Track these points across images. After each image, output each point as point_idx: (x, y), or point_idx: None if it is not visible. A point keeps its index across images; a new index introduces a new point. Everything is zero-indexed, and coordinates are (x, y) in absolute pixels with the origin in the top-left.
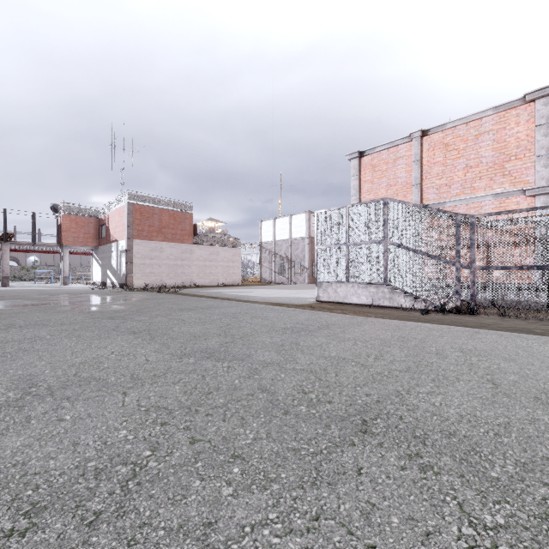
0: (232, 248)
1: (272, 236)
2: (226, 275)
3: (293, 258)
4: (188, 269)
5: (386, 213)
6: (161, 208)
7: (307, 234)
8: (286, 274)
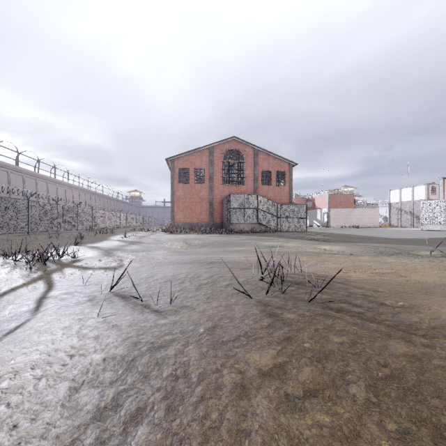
0: (374, 209)
1: (398, 199)
2: (370, 222)
3: (415, 212)
4: (351, 220)
5: (445, 204)
6: (340, 194)
7: (426, 198)
8: (409, 222)
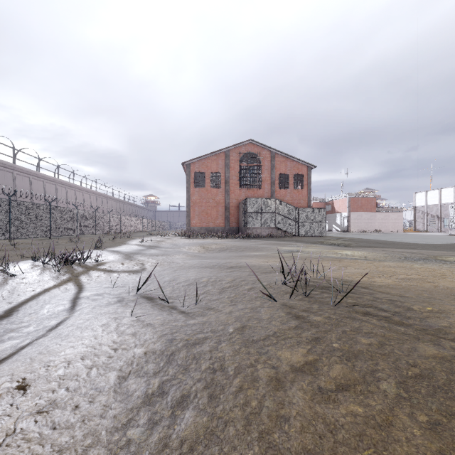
0: (397, 212)
1: (424, 202)
2: (394, 227)
3: (442, 216)
4: (373, 224)
5: None
6: (361, 197)
7: (454, 201)
8: (436, 226)
